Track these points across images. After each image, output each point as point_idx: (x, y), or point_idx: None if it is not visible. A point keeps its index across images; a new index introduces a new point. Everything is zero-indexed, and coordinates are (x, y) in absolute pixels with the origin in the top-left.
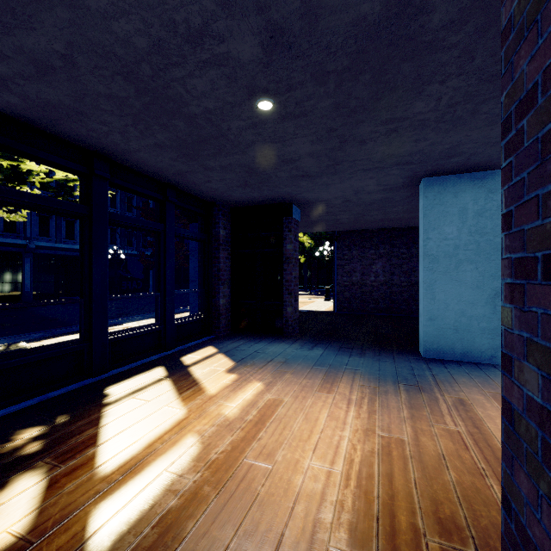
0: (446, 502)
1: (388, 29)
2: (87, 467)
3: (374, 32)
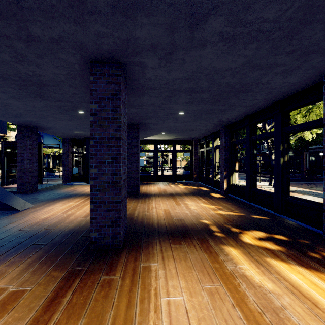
0: (99, 298)
1: (131, 1)
2: (273, 256)
3: (139, 3)
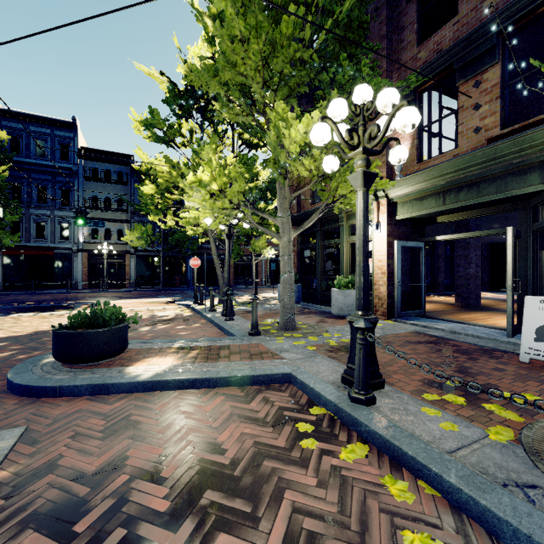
0: None
1: None
2: None
3: None
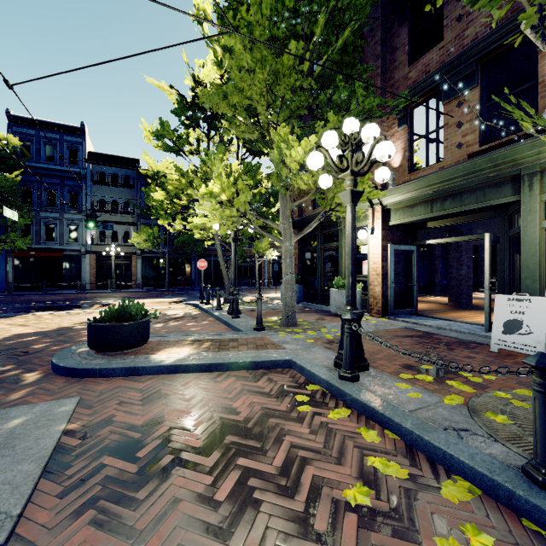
0: None
1: None
2: None
3: None
